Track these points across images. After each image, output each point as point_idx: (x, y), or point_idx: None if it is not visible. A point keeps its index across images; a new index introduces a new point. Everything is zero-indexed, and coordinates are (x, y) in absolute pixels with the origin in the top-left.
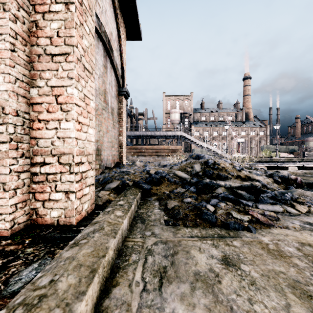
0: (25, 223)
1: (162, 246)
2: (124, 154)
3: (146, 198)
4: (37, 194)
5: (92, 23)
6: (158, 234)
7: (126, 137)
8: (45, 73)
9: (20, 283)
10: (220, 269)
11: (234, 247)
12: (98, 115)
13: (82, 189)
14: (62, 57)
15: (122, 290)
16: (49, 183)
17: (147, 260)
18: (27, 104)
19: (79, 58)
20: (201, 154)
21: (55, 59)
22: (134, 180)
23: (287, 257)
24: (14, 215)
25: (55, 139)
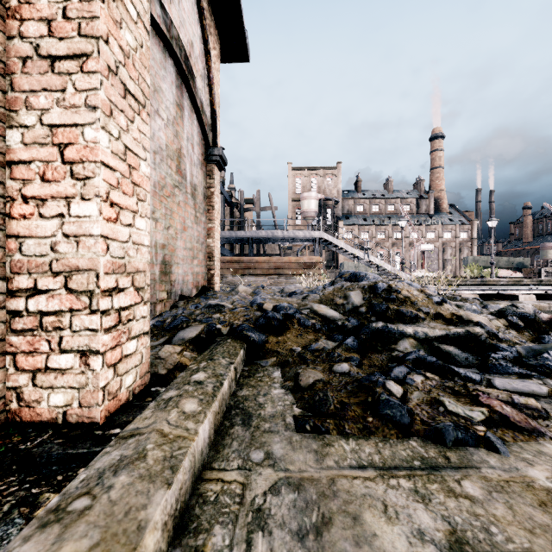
0: None
1: (290, 497)
2: (216, 271)
3: (255, 360)
4: (21, 357)
5: (144, 2)
6: (280, 458)
7: (223, 241)
8: (38, 96)
9: None
10: None
11: (469, 502)
12: (165, 197)
13: (121, 345)
14: (75, 63)
15: None
16: (45, 334)
17: (252, 551)
18: None
19: (112, 67)
20: (361, 272)
21: (59, 68)
22: (231, 324)
23: None
24: None
25: (59, 239)
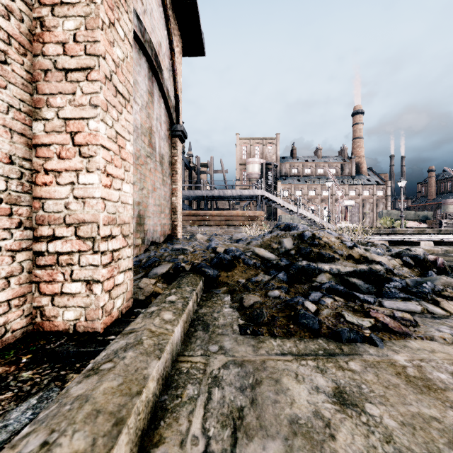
0: (24, 329)
1: (235, 370)
2: (179, 223)
3: (211, 289)
4: (43, 284)
5: (128, 24)
6: (229, 349)
7: (183, 198)
8: (55, 98)
9: (5, 433)
10: (332, 413)
11: (351, 373)
12: (140, 165)
13: (113, 277)
14: (82, 74)
15: (169, 452)
16: (61, 268)
17: (212, 396)
18: (27, 146)
19: (108, 75)
20: (293, 223)
21: (71, 77)
22: (193, 263)
23: (440, 391)
24: (6, 318)
25: (71, 200)
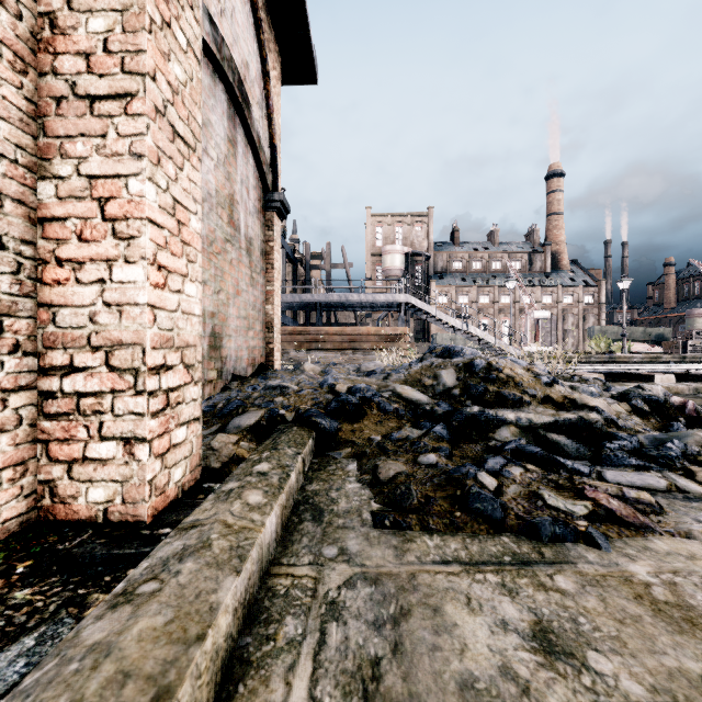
0: (23, 518)
1: (366, 590)
2: (277, 345)
3: (327, 452)
4: (55, 445)
5: (194, 26)
6: (356, 554)
7: (284, 307)
8: (75, 142)
9: None
10: (532, 669)
11: (559, 595)
12: (215, 255)
13: (169, 432)
14: (117, 104)
15: None
16: (83, 418)
17: (326, 639)
18: (29, 221)
19: (160, 107)
20: (456, 346)
21: (99, 109)
22: (297, 409)
23: None
24: None
25: (99, 308)
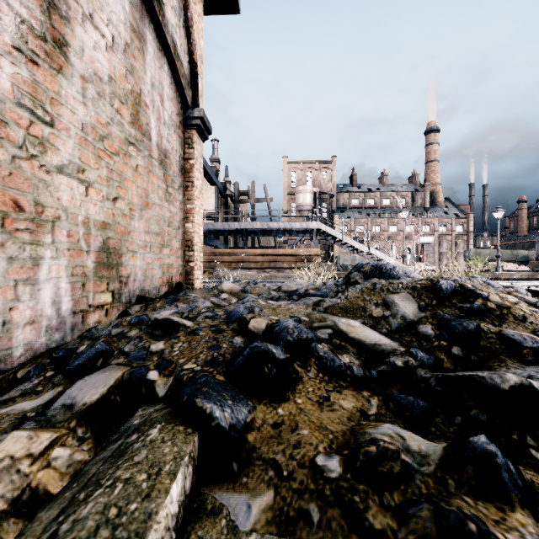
0: None
1: None
2: (198, 264)
3: (219, 492)
4: None
5: None
6: None
7: (216, 233)
8: None
9: None
10: None
11: None
12: (109, 154)
13: None
14: None
15: None
16: None
17: None
18: None
19: None
20: (387, 264)
21: None
22: (177, 371)
23: None
24: None
25: None
